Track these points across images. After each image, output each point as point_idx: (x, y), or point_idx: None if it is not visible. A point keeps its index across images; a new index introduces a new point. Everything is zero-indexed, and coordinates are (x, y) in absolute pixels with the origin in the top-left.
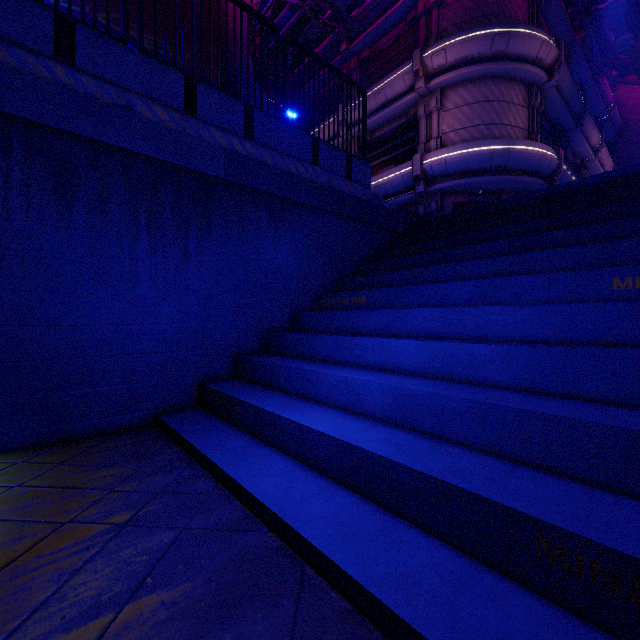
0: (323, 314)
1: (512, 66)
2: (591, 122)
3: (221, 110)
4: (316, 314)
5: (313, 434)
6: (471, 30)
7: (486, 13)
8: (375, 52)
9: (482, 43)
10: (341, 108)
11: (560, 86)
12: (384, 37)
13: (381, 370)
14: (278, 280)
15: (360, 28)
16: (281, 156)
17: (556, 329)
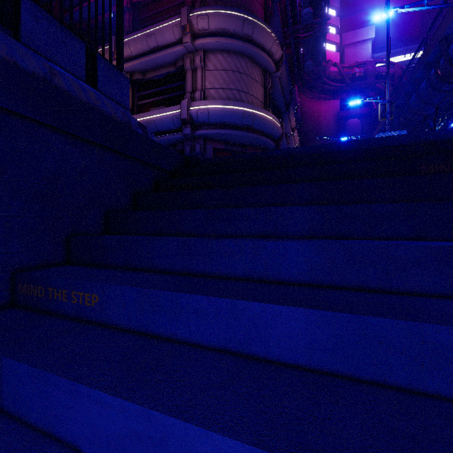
0: None
1: (256, 50)
2: (292, 111)
3: None
4: None
5: None
6: (228, 8)
7: (238, 2)
8: (147, 0)
9: (236, 22)
10: (113, 40)
11: (281, 79)
12: None
13: None
14: None
15: None
16: None
17: None
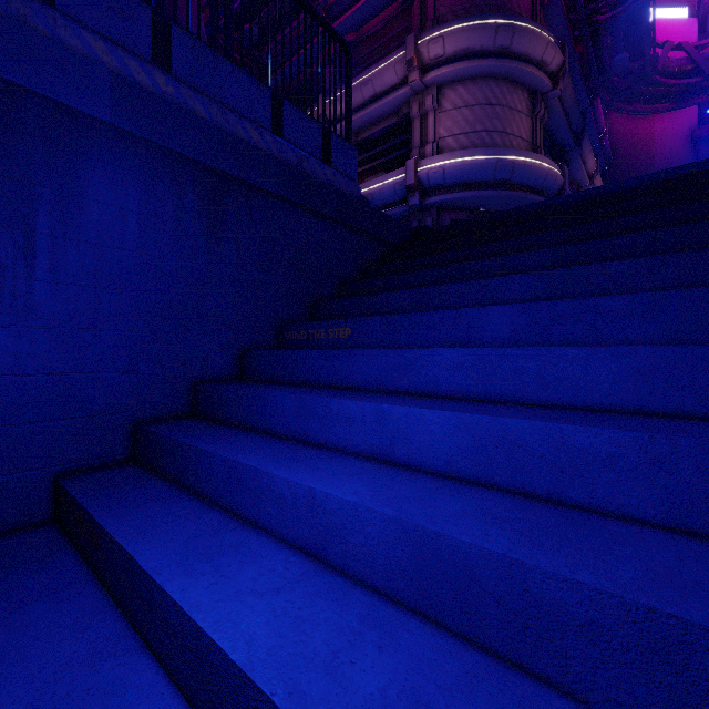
0: (285, 354)
1: (516, 66)
2: (589, 145)
3: (107, 8)
4: (274, 354)
5: (223, 665)
6: (472, 17)
7: (488, 2)
8: (361, 37)
9: (485, 34)
10: (321, 100)
11: (563, 98)
12: (372, 20)
13: (378, 461)
14: (215, 301)
15: (343, 5)
16: (220, 108)
17: (704, 392)
